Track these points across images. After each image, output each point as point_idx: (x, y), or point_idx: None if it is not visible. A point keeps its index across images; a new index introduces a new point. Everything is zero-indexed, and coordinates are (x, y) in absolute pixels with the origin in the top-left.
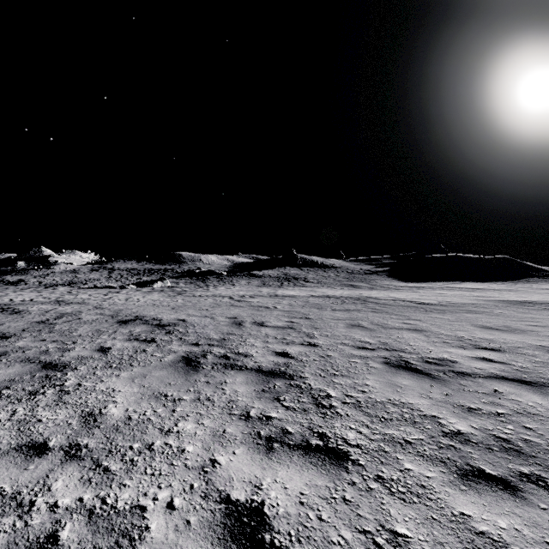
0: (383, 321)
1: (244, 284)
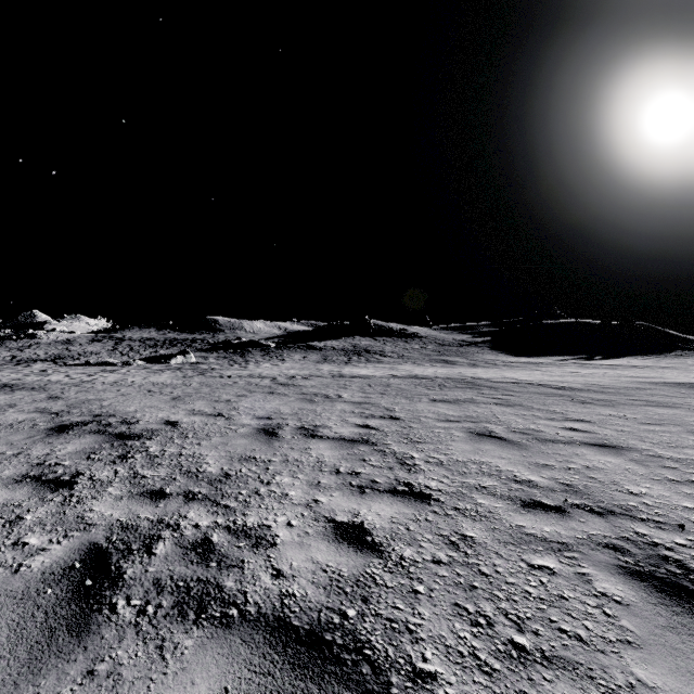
0: (528, 423)
1: (297, 359)
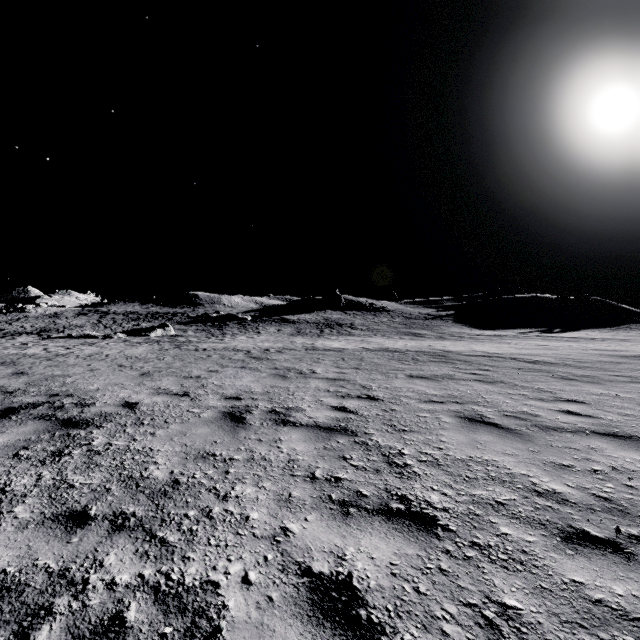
0: (519, 405)
1: (272, 332)
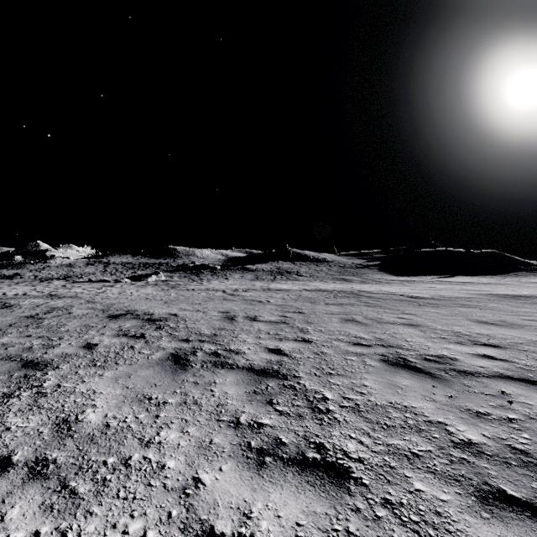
0: (377, 315)
1: (237, 278)
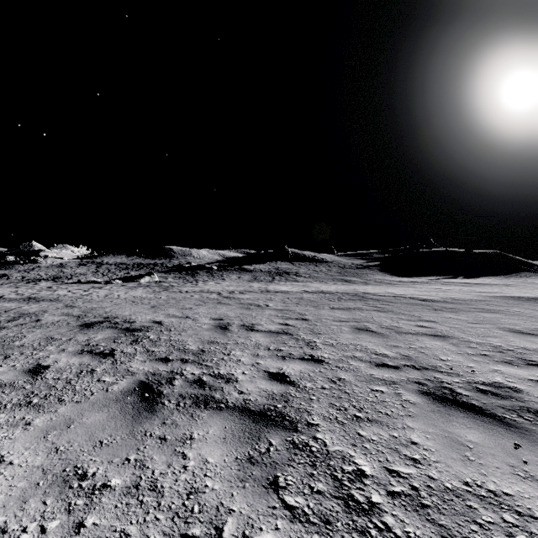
0: (393, 323)
1: (234, 279)
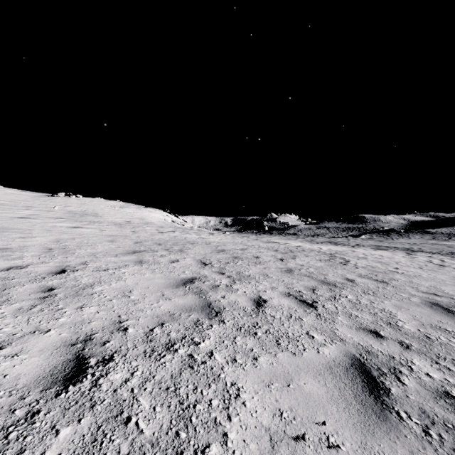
0: None
1: (417, 238)
